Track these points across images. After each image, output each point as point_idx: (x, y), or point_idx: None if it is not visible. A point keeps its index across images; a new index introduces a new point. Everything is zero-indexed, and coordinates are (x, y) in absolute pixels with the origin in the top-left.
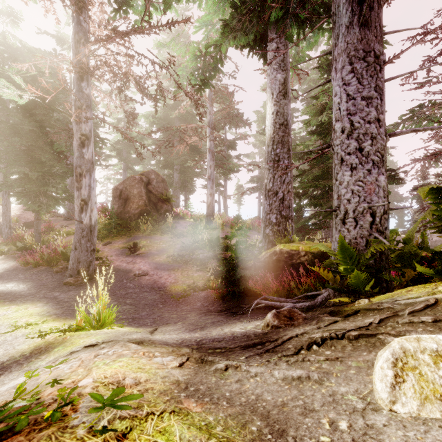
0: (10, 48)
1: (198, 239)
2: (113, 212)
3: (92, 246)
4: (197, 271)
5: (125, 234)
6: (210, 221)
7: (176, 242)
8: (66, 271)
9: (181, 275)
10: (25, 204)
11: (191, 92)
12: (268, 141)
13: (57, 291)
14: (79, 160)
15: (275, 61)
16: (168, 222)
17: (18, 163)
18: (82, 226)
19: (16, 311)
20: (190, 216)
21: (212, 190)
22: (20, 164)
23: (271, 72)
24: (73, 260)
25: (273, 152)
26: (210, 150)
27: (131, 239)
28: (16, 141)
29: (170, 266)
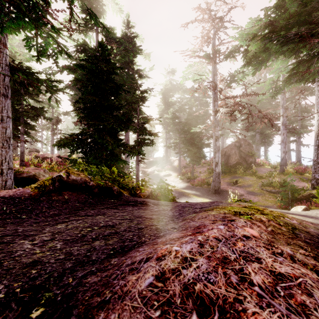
0: (172, 87)
1: (272, 181)
2: (222, 163)
3: (219, 181)
4: (271, 198)
5: (229, 175)
6: (283, 169)
7: (258, 181)
8: (209, 189)
9: (261, 198)
10: (190, 161)
11: (266, 115)
12: (315, 134)
13: (209, 196)
14: (214, 147)
15: (318, 93)
16: (253, 169)
17: (189, 146)
18: (216, 172)
19: (203, 199)
20: (268, 164)
21: (284, 149)
22: (189, 146)
23: (316, 98)
24: (212, 185)
25: (317, 141)
26: (283, 123)
27: (232, 177)
28: (187, 137)
29: (255, 193)
